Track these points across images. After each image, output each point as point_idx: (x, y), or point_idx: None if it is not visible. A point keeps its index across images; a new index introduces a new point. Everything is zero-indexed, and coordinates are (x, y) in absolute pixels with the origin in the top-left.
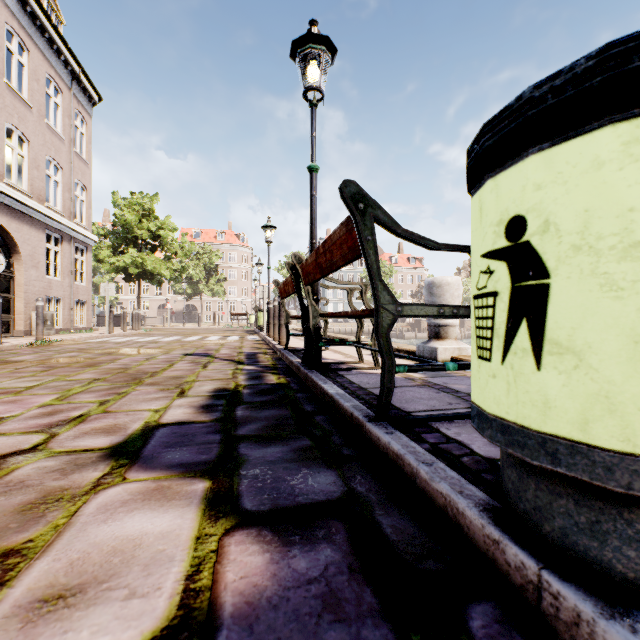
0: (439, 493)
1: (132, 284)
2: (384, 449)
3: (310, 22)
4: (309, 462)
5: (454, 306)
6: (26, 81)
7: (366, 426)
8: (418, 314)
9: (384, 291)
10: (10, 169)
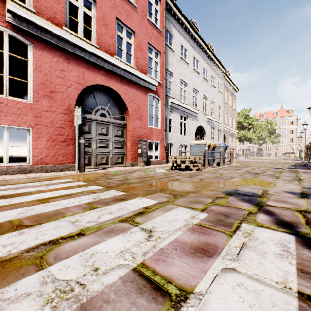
0: None
1: None
2: None
3: None
4: (304, 167)
5: None
6: (226, 99)
7: None
8: None
9: None
10: None
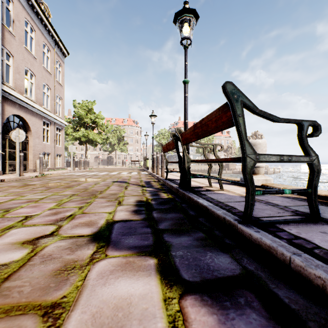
0: (317, 276)
1: (82, 146)
2: (256, 241)
3: (184, 2)
4: (209, 248)
5: (289, 155)
6: (34, 46)
7: (238, 226)
8: (268, 160)
9: (248, 146)
10: (26, 90)
